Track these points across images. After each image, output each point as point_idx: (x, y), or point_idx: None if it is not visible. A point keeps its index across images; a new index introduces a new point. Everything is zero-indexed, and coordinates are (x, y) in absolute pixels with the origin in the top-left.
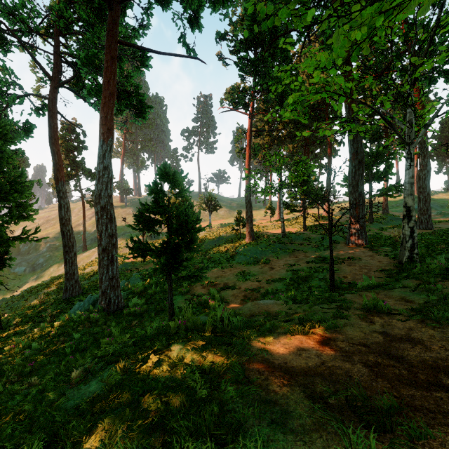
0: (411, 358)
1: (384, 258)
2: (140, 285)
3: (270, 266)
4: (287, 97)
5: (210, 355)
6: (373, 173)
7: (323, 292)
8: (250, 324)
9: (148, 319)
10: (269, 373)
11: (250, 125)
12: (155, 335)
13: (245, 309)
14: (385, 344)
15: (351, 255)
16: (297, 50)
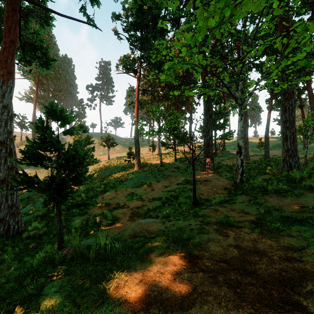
0: (262, 272)
1: (225, 180)
2: (43, 209)
3: (152, 188)
4: (164, 68)
5: (84, 298)
6: (217, 124)
7: (189, 206)
8: (132, 246)
9: (46, 241)
10: (144, 313)
11: (138, 85)
12: (41, 265)
13: (130, 230)
14: (240, 259)
15: (205, 178)
16: (170, 38)
